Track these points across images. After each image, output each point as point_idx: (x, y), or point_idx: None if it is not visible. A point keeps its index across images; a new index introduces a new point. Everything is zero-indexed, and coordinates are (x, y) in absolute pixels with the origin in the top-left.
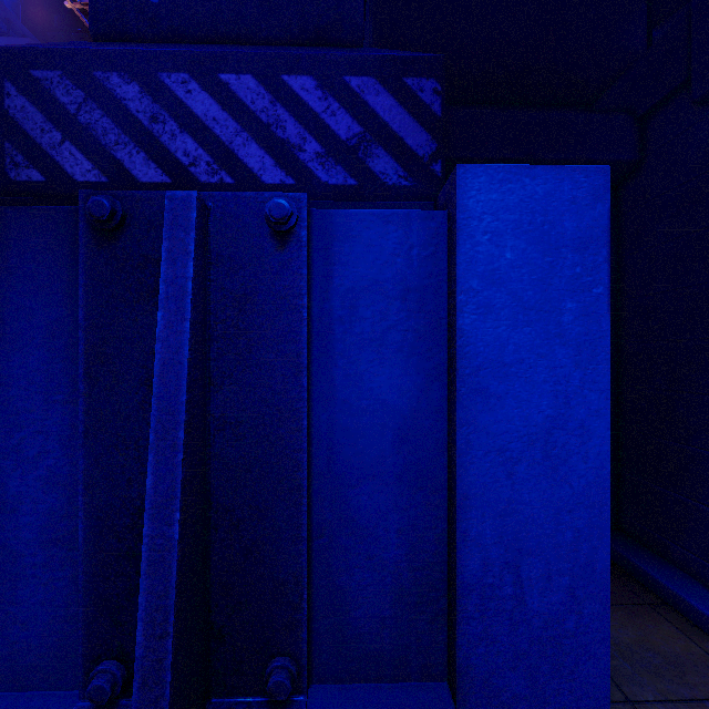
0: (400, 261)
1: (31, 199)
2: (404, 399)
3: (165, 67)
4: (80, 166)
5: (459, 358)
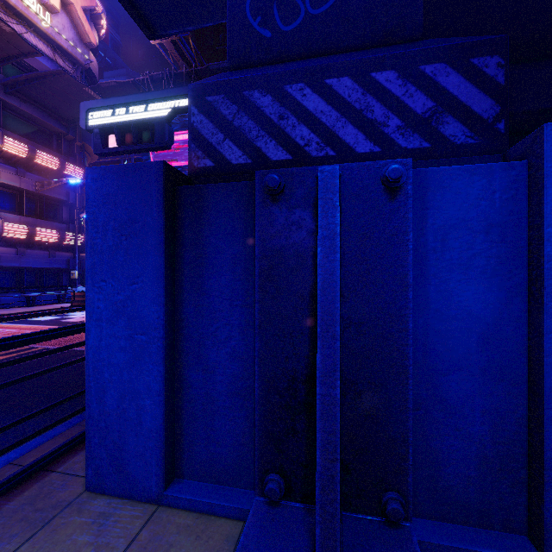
0: (484, 204)
1: (210, 178)
2: (487, 310)
3: (288, 81)
4: (234, 154)
5: (546, 278)
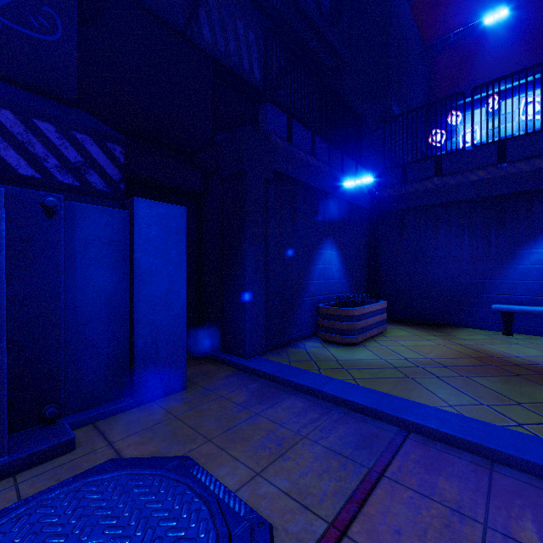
0: (109, 229)
1: None
2: (111, 286)
3: None
4: None
5: (135, 269)
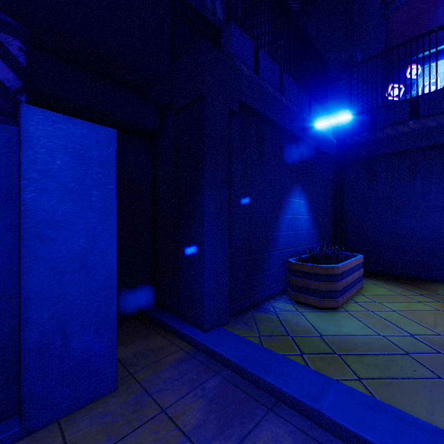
0: None
1: None
2: None
3: None
4: None
5: (22, 217)
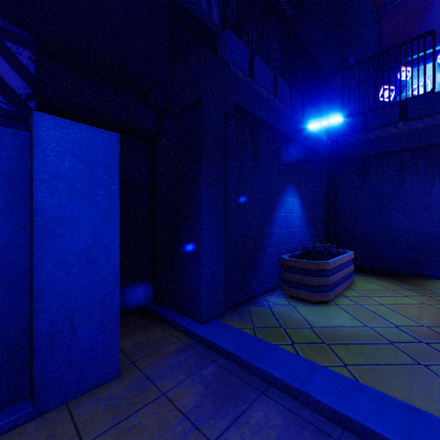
0: None
1: None
2: None
3: None
4: None
5: (34, 216)
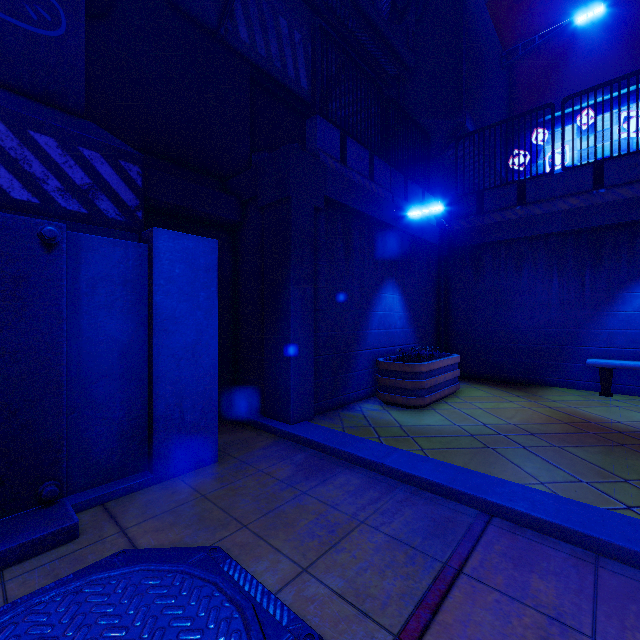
0: (122, 266)
1: None
2: (125, 335)
3: None
4: None
5: (155, 315)
